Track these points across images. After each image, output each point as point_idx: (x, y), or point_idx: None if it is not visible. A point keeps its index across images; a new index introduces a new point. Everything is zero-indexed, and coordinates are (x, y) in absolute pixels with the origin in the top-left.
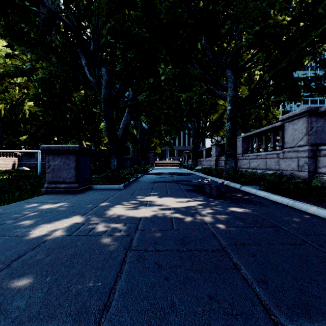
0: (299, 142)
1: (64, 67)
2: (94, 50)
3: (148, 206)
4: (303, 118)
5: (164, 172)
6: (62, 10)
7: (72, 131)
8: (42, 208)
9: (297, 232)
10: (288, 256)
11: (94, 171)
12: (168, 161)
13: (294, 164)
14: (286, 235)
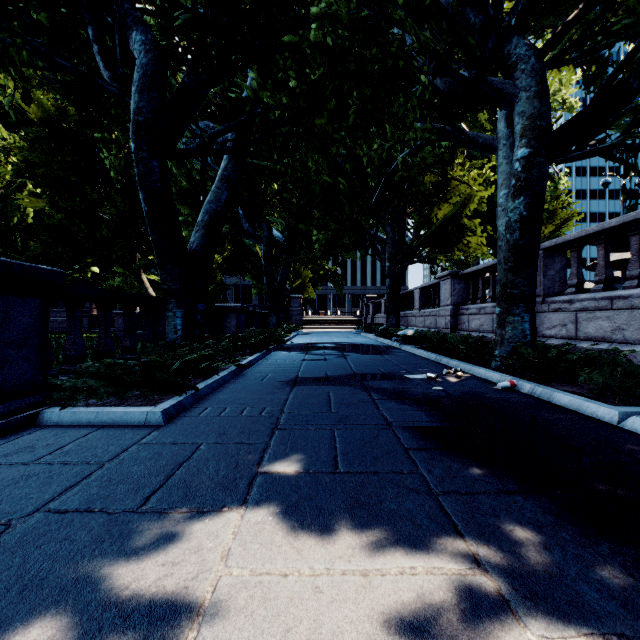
0: None
1: (10, 22)
2: None
3: None
4: None
5: (323, 344)
6: None
7: (113, 249)
8: None
9: None
10: None
11: (100, 350)
12: (331, 317)
13: None
14: None
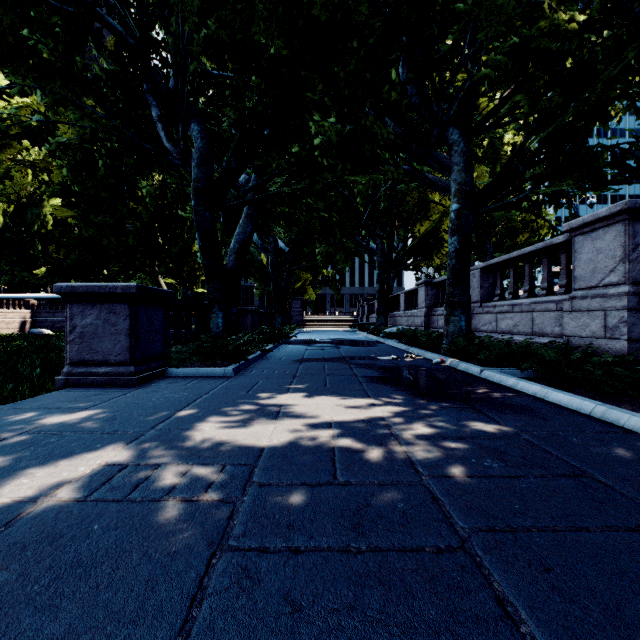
0: (607, 278)
1: (114, 122)
2: (176, 88)
3: (282, 417)
4: (617, 226)
5: (322, 340)
6: (111, 8)
7: (137, 257)
8: (44, 422)
9: (636, 491)
10: (636, 573)
11: (176, 339)
12: (330, 317)
13: (595, 323)
14: (612, 499)
